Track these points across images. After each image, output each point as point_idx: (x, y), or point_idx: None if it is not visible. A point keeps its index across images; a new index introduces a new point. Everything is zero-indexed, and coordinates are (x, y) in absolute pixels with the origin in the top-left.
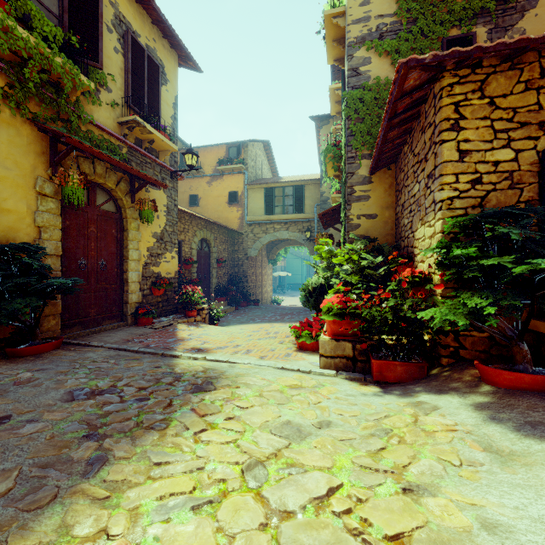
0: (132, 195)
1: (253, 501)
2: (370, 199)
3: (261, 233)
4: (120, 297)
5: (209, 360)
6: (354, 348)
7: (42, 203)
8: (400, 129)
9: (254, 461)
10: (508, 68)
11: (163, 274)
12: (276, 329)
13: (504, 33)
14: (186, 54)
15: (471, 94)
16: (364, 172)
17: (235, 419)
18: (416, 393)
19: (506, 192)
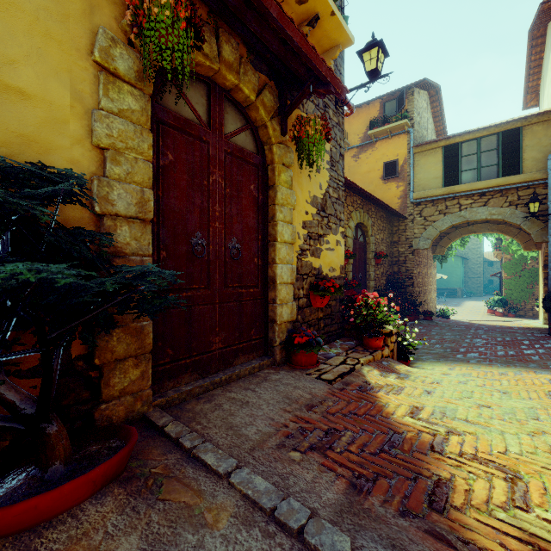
0: (282, 119)
1: None
2: None
3: (435, 215)
4: (262, 311)
5: None
6: None
7: (107, 93)
8: None
9: None
10: None
11: (324, 271)
12: None
13: None
14: None
15: None
16: None
17: None
18: None
19: None
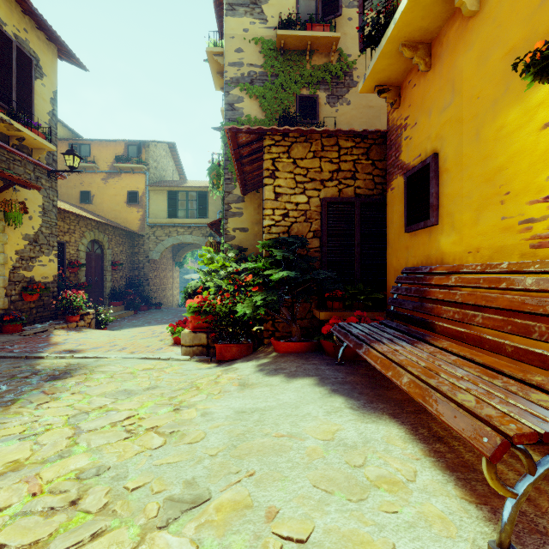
0: None
1: (68, 430)
2: (243, 216)
3: (163, 236)
4: None
5: (77, 358)
6: (208, 338)
7: None
8: (254, 165)
9: (81, 412)
10: (304, 141)
11: (37, 279)
12: (164, 330)
13: (337, 100)
14: (67, 50)
15: (282, 154)
16: (238, 192)
17: (79, 393)
18: (235, 364)
19: (303, 224)
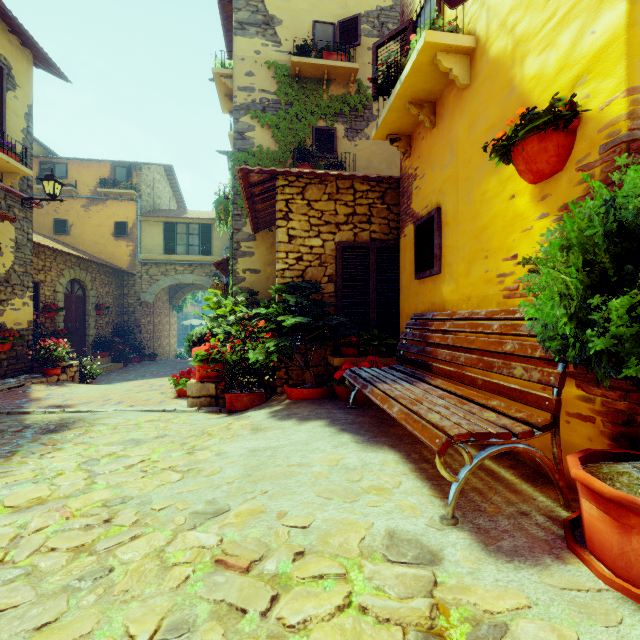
0: None
1: (82, 473)
2: (254, 256)
3: (159, 275)
4: None
5: (69, 412)
6: (217, 388)
7: None
8: (266, 203)
9: (91, 459)
10: (319, 182)
11: (9, 325)
12: (163, 383)
13: (356, 134)
14: (45, 58)
15: (296, 196)
16: (249, 230)
17: (83, 443)
18: (247, 412)
19: (317, 268)
